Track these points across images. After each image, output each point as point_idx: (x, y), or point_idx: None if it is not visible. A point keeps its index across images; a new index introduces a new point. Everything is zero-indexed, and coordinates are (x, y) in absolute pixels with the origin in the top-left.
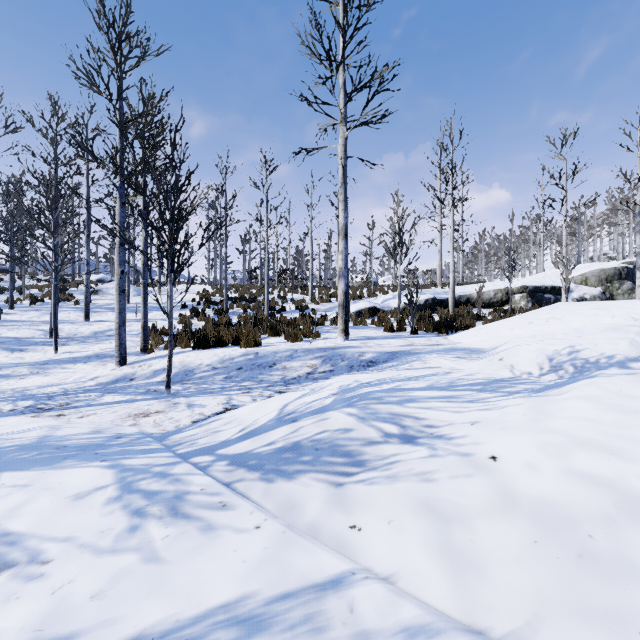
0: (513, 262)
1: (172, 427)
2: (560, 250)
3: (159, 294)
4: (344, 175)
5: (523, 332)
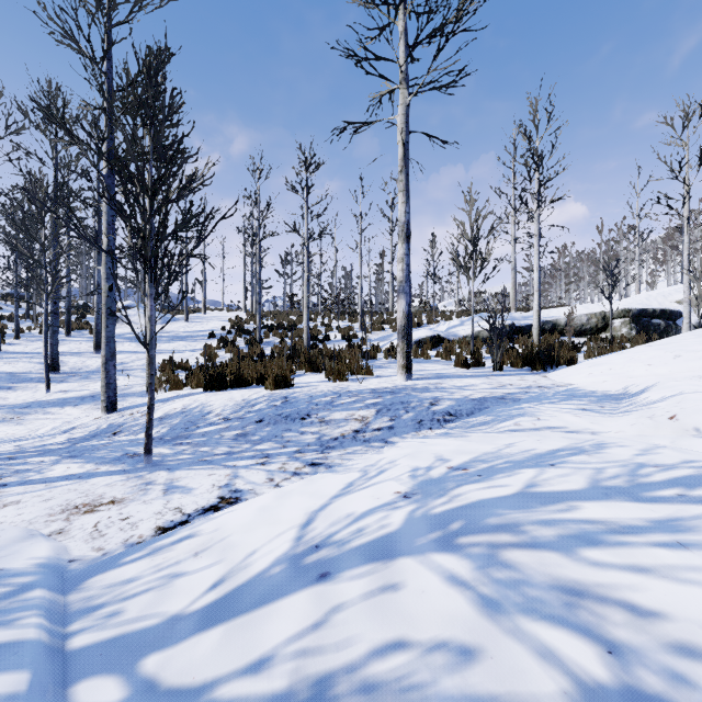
0: (615, 278)
1: (117, 541)
2: (655, 268)
3: (186, 322)
4: (405, 155)
5: (670, 370)
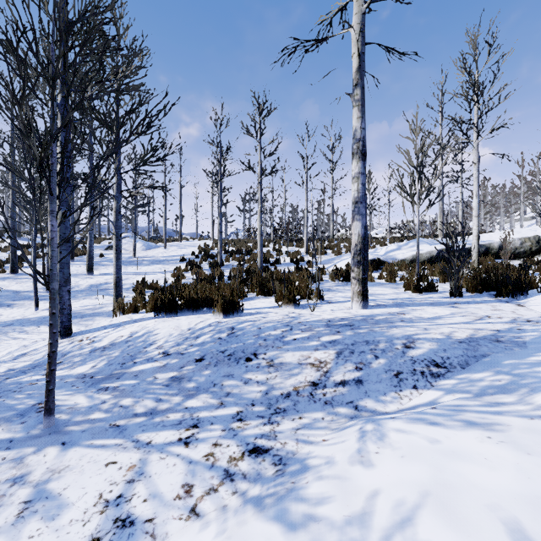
0: None
1: None
2: None
3: (165, 248)
4: (360, 67)
5: None
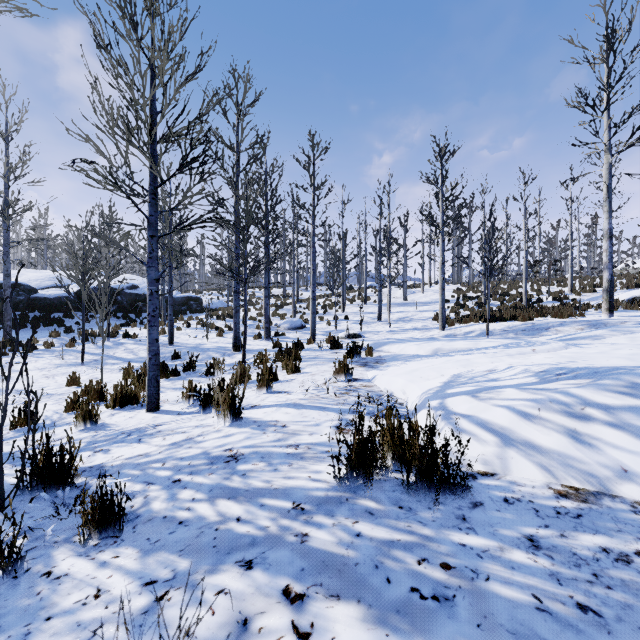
0: None
1: None
2: None
3: (422, 293)
4: (608, 192)
5: None
